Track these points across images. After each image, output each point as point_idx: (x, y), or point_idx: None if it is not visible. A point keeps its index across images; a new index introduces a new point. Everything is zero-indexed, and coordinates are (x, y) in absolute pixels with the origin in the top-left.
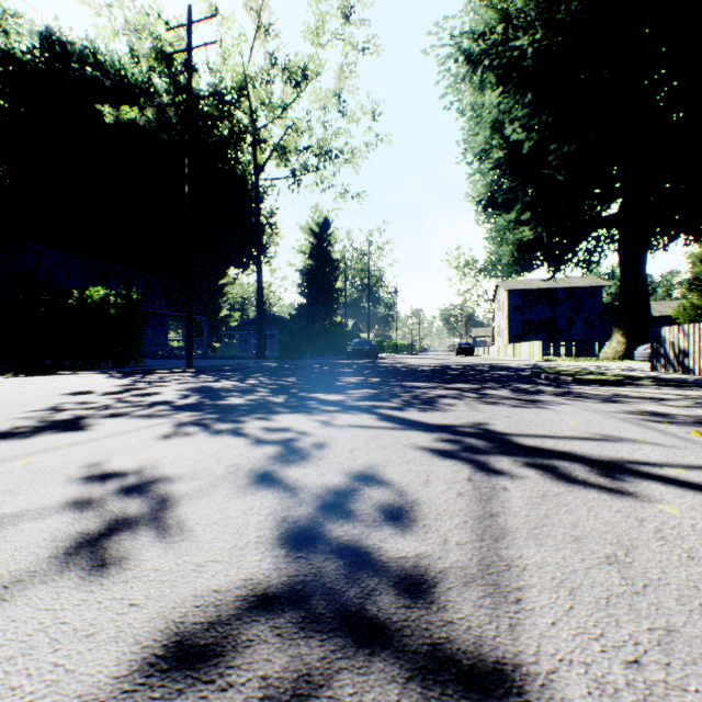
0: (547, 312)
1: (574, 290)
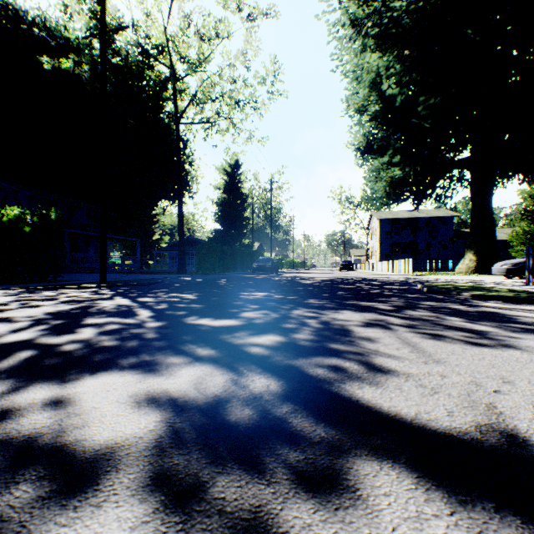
0: (410, 236)
1: (431, 219)
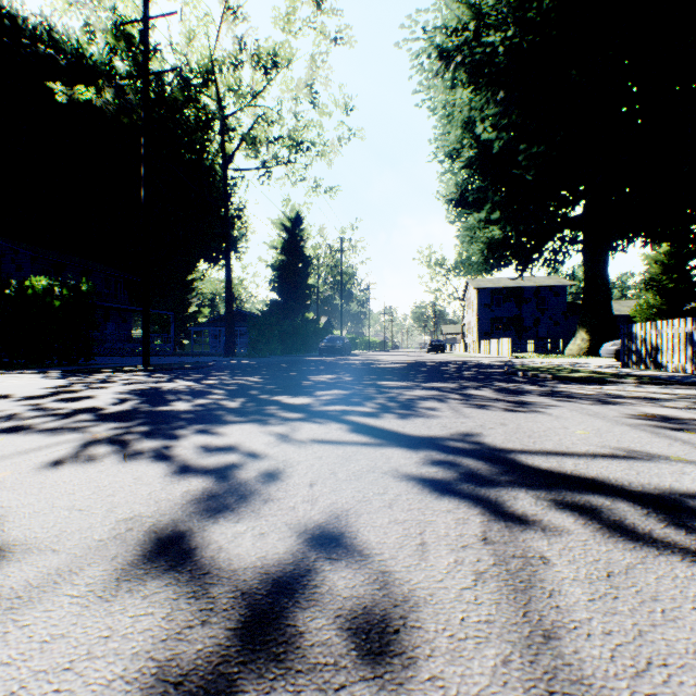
0: (515, 310)
1: (539, 289)
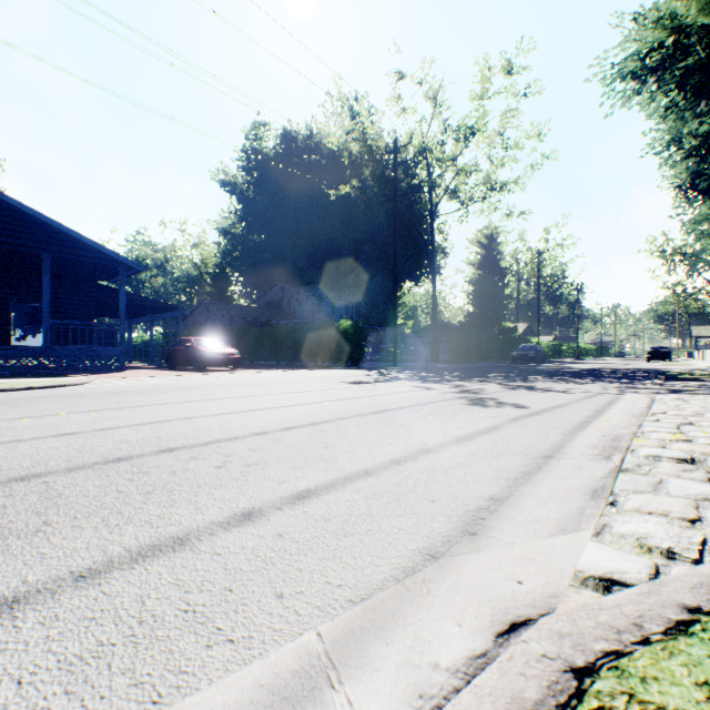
0: None
1: None
